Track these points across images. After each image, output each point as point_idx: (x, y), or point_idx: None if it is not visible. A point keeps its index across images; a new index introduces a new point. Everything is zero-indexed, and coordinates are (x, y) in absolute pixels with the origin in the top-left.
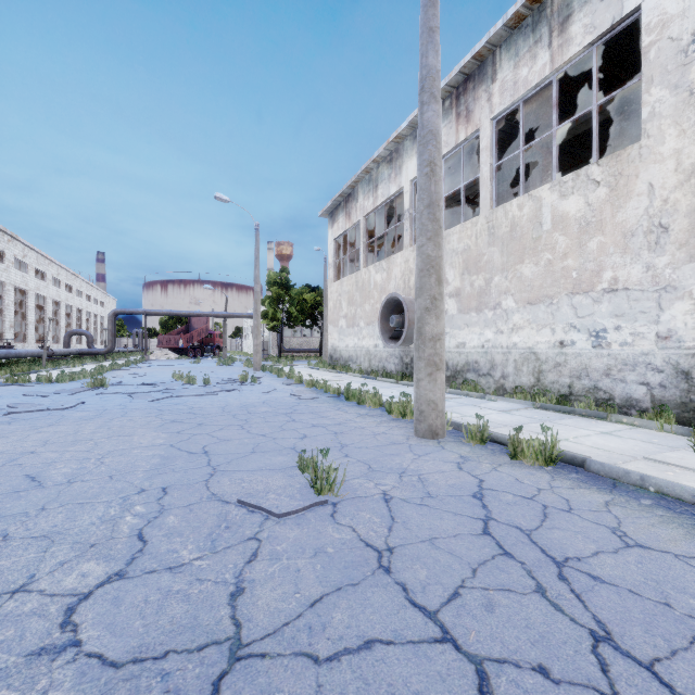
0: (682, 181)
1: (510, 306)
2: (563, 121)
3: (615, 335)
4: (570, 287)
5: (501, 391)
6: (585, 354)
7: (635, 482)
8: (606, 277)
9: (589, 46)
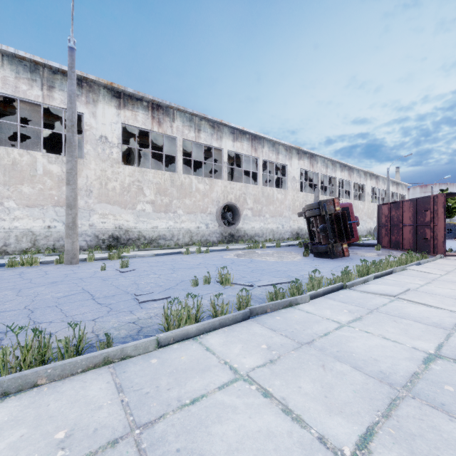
0: (96, 179)
1: (13, 206)
2: (9, 105)
3: None
4: (54, 203)
5: (4, 254)
6: (62, 231)
7: (134, 257)
8: None
9: (62, 108)
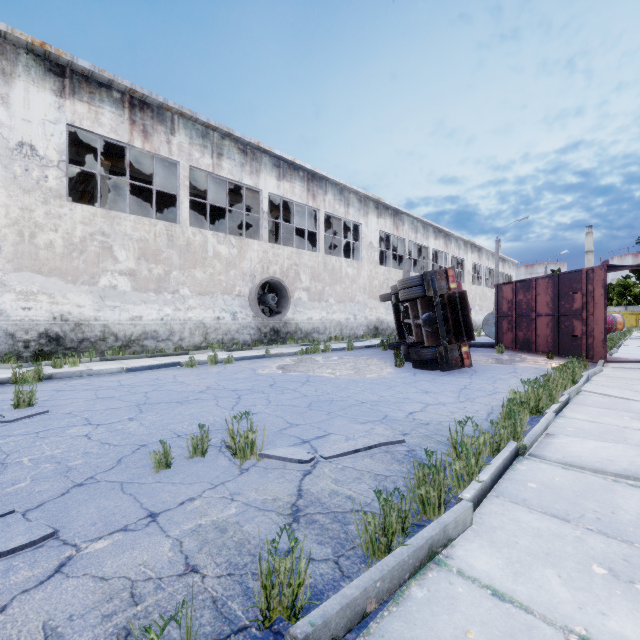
0: (10, 224)
1: None
2: None
3: None
4: None
5: None
6: None
7: (79, 375)
8: None
9: None
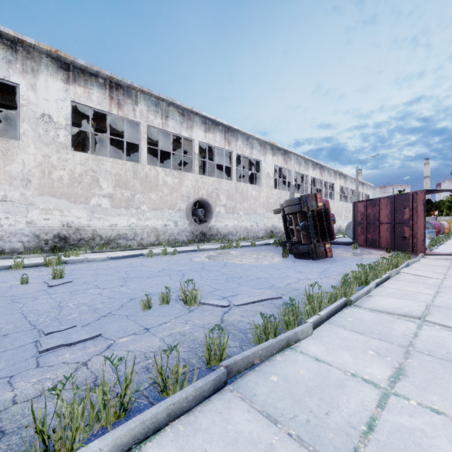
0: (37, 166)
1: None
2: None
3: (6, 221)
4: None
5: None
6: None
7: (82, 261)
8: (1, 194)
9: None
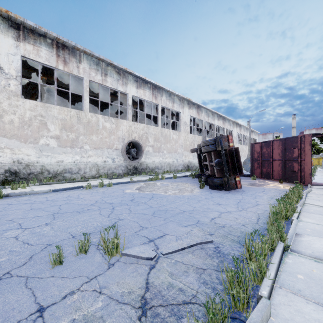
0: None
1: None
2: None
3: None
4: None
5: None
6: None
7: (24, 194)
8: None
9: None
